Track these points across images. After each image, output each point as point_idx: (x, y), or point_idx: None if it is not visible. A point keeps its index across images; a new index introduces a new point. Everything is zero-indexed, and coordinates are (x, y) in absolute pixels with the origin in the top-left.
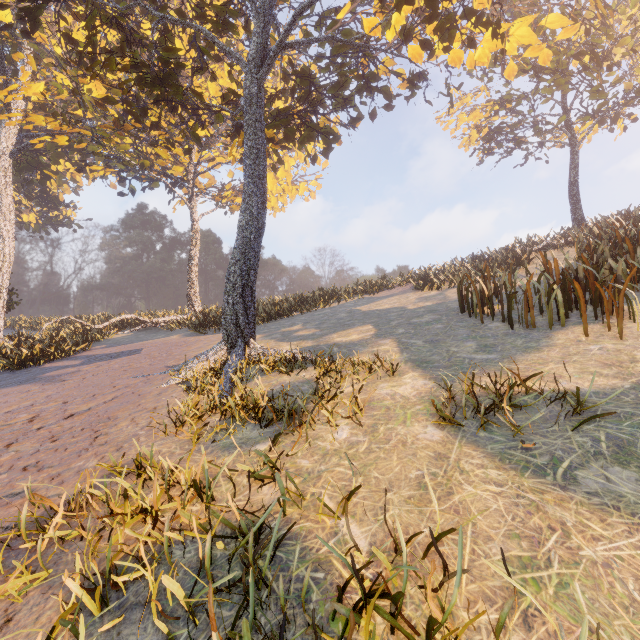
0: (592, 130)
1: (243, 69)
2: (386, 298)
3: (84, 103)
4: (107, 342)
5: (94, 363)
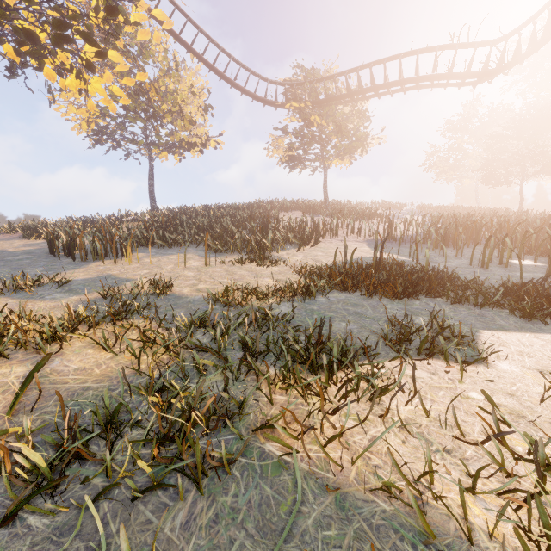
0: (165, 154)
1: None
2: None
3: None
4: None
5: None
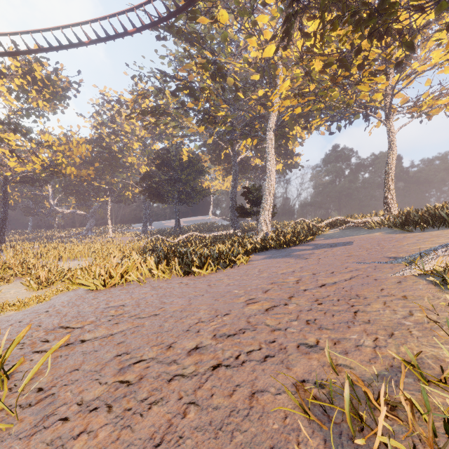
0: None
1: None
2: None
3: (311, 78)
4: (323, 236)
5: (321, 249)
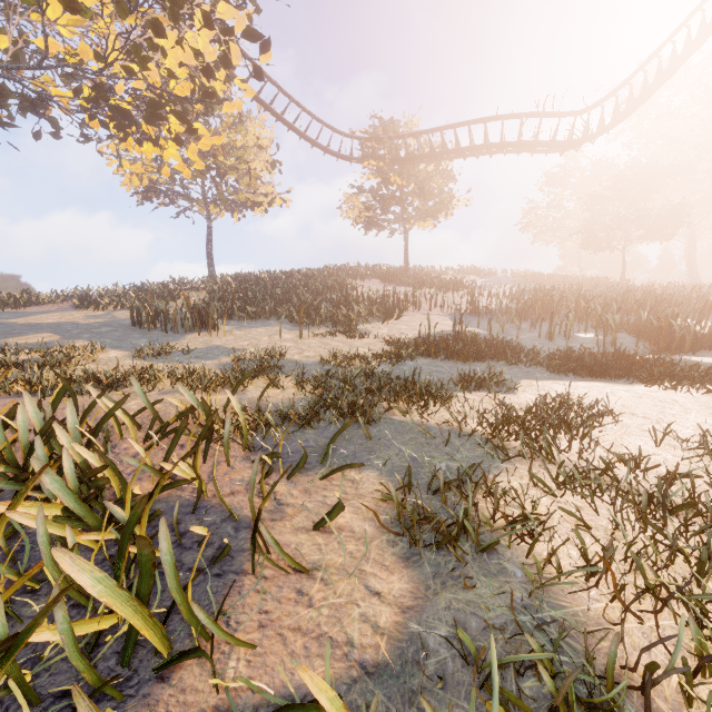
0: (222, 212)
1: None
2: (43, 314)
3: None
4: None
5: None
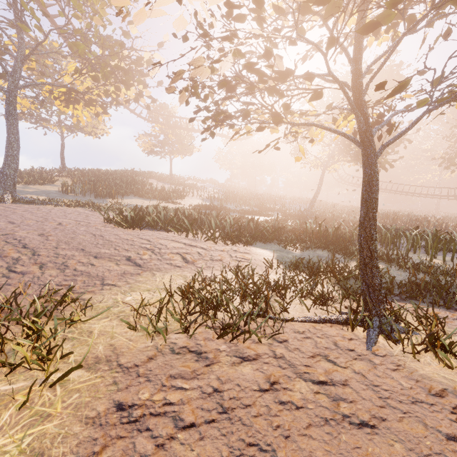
0: (63, 131)
1: (10, 78)
2: None
3: None
4: None
5: None
